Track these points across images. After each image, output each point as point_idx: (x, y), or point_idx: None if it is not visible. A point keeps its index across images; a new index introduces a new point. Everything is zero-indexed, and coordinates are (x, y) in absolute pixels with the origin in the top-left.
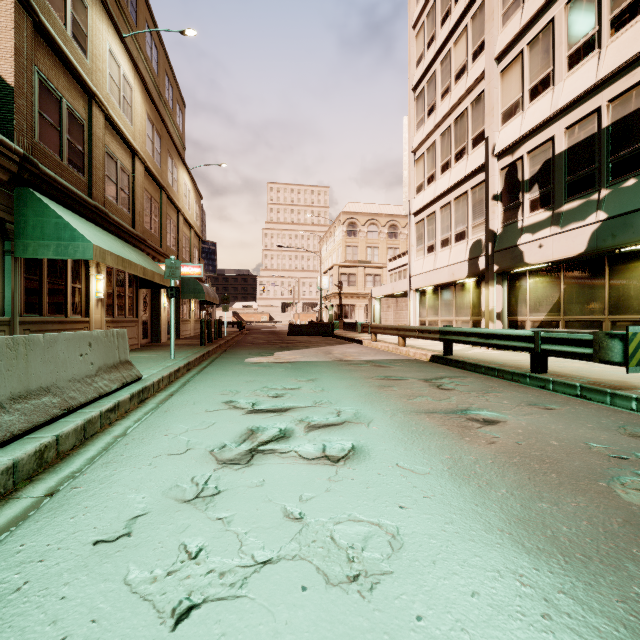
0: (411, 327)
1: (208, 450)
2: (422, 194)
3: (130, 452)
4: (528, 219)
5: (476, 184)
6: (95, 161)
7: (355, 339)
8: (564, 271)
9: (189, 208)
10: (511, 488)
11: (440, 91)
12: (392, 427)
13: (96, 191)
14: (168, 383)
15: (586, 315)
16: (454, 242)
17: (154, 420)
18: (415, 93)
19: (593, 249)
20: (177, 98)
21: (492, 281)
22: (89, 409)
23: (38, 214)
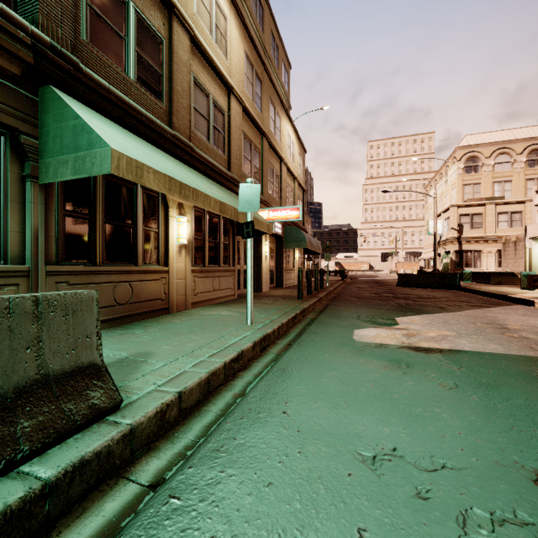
0: None
1: None
2: None
3: None
4: None
5: None
6: (177, 86)
7: (512, 297)
8: None
9: (292, 160)
10: None
11: None
12: None
13: (178, 121)
14: (204, 395)
15: None
16: None
17: None
18: None
19: None
20: (283, 59)
21: None
22: None
23: (58, 119)
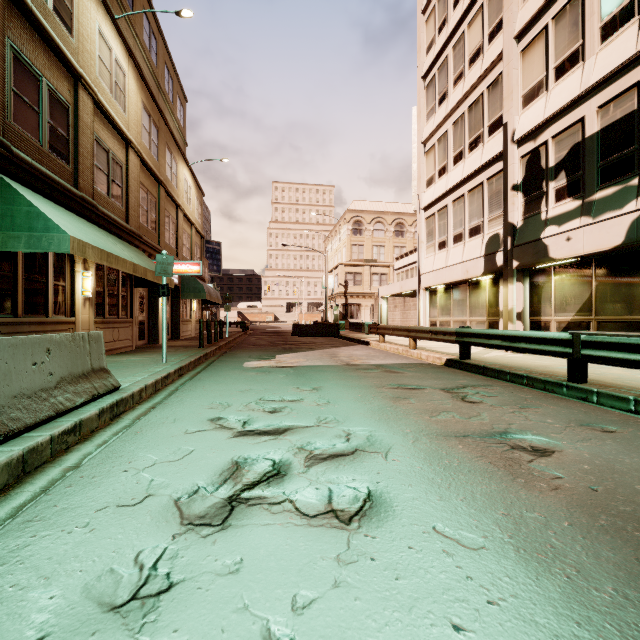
0: (423, 328)
1: (173, 498)
2: (433, 187)
3: (68, 501)
4: (553, 210)
5: (493, 174)
6: (82, 149)
7: (362, 340)
8: (596, 266)
9: (190, 205)
10: (619, 583)
11: (452, 77)
12: (417, 459)
13: (83, 181)
14: (153, 392)
15: (623, 315)
16: (468, 237)
17: (118, 446)
18: (425, 81)
19: (633, 241)
20: (178, 92)
21: (511, 278)
22: (38, 432)
23: (7, 202)
